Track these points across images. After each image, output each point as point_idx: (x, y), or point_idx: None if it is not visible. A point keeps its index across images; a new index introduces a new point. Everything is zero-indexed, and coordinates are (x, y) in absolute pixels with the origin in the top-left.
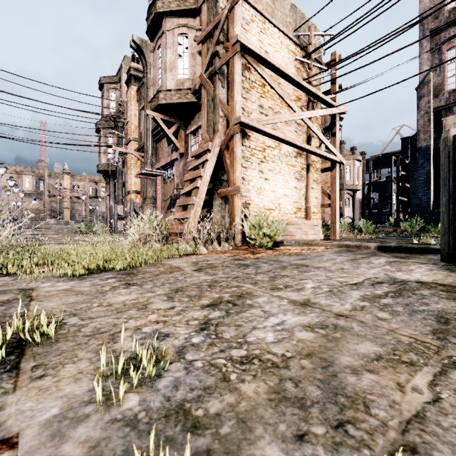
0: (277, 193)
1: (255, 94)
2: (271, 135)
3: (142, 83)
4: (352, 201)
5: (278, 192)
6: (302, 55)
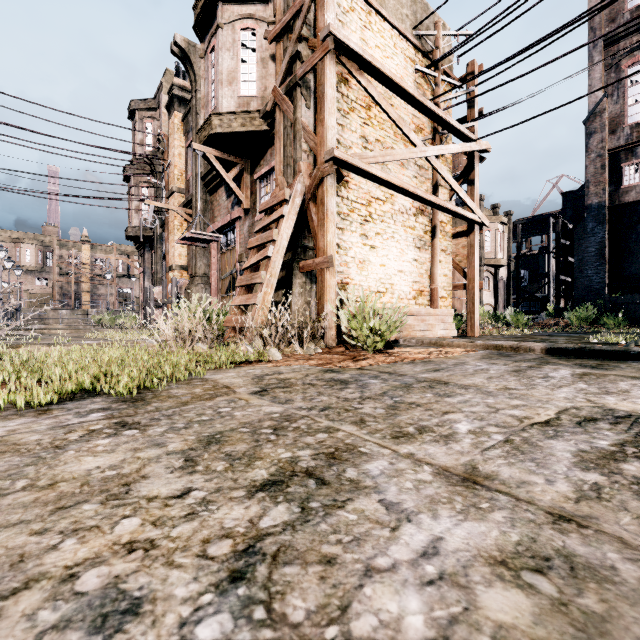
0: (388, 268)
1: (356, 119)
2: (380, 179)
3: (189, 108)
4: (493, 282)
5: (391, 266)
6: (425, 66)
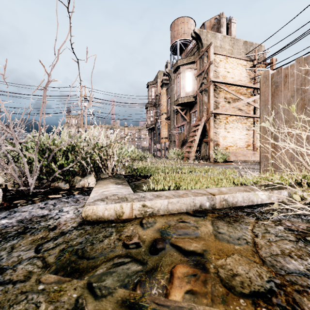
0: (235, 138)
1: (222, 94)
2: (227, 114)
3: (168, 87)
4: None
5: (235, 137)
6: (251, 64)
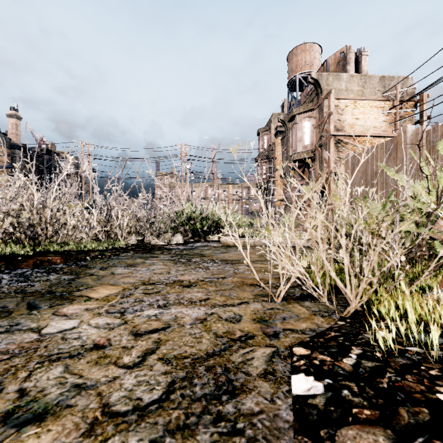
0: None
1: (348, 146)
2: None
3: (284, 136)
4: None
5: None
6: (391, 105)
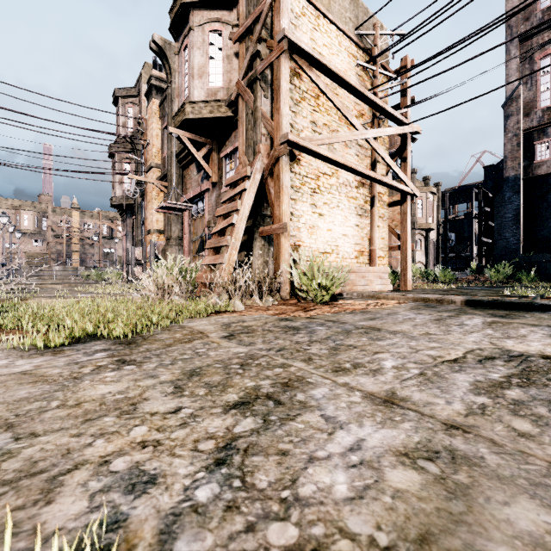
0: (334, 232)
1: (306, 107)
2: (327, 158)
3: (165, 96)
4: (424, 243)
5: (336, 230)
6: (365, 60)
